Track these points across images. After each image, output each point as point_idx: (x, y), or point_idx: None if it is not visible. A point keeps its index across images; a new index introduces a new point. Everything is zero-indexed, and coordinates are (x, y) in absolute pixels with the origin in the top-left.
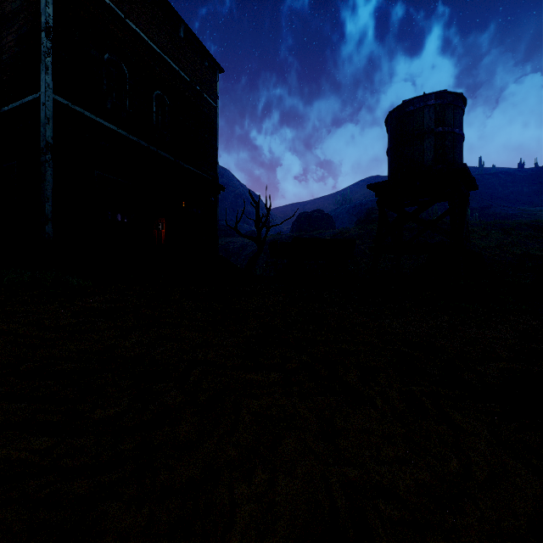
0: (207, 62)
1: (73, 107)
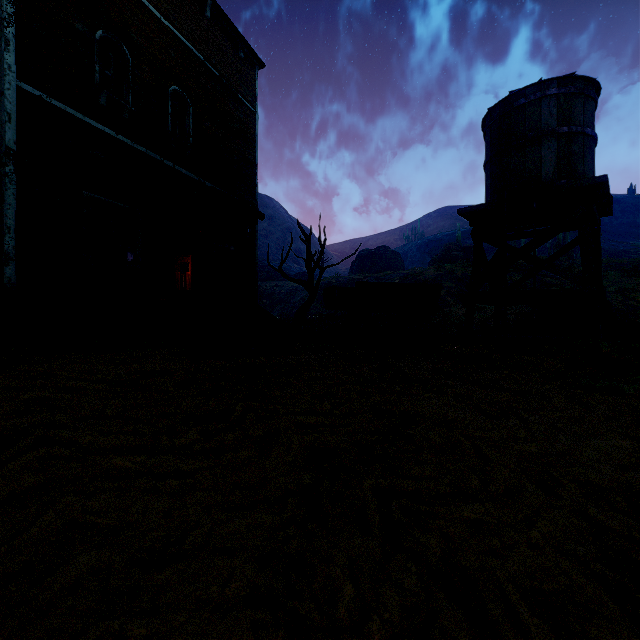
0: (243, 53)
1: (48, 100)
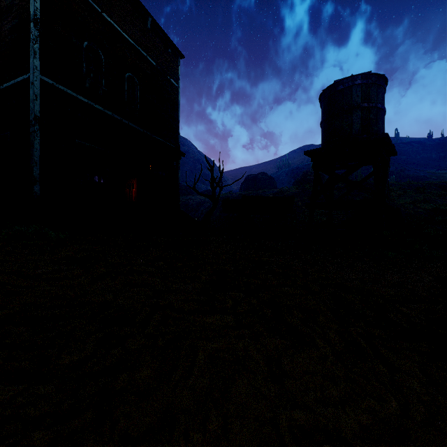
0: (170, 49)
1: (57, 86)
